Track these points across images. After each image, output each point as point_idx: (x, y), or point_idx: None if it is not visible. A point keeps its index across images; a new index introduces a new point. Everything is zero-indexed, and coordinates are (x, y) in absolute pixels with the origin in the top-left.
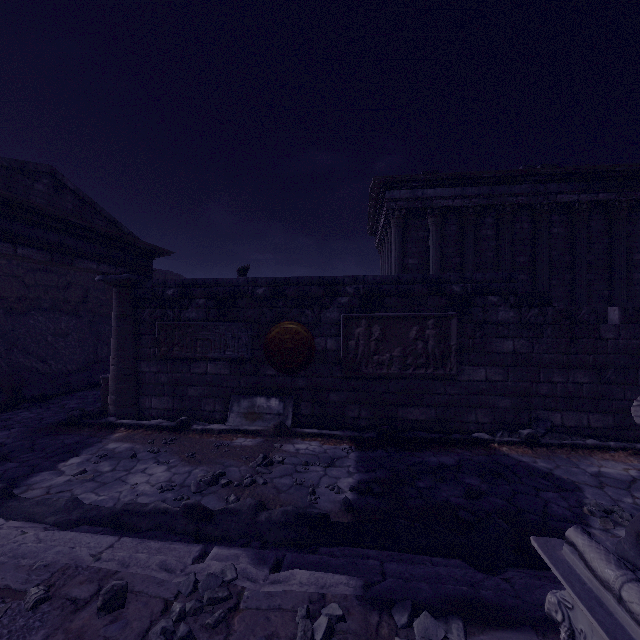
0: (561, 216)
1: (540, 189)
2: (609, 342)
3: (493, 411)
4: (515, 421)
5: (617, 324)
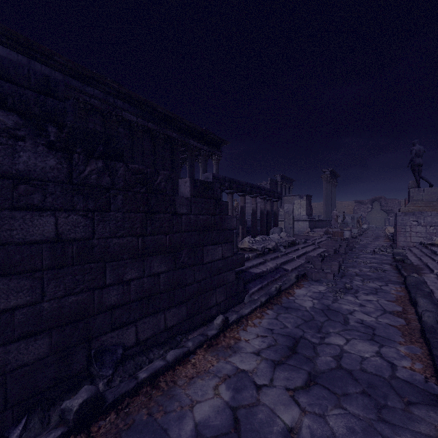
0: (125, 130)
1: (110, 100)
2: (183, 218)
3: (2, 382)
4: (60, 376)
5: (189, 197)
